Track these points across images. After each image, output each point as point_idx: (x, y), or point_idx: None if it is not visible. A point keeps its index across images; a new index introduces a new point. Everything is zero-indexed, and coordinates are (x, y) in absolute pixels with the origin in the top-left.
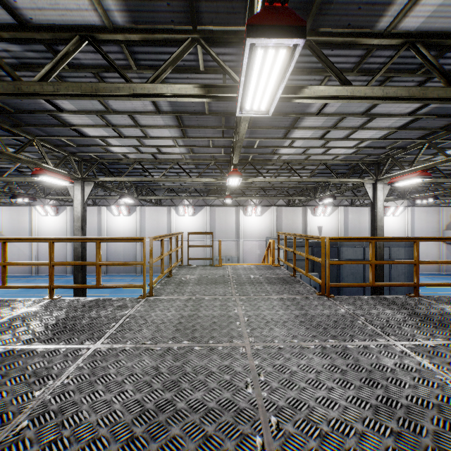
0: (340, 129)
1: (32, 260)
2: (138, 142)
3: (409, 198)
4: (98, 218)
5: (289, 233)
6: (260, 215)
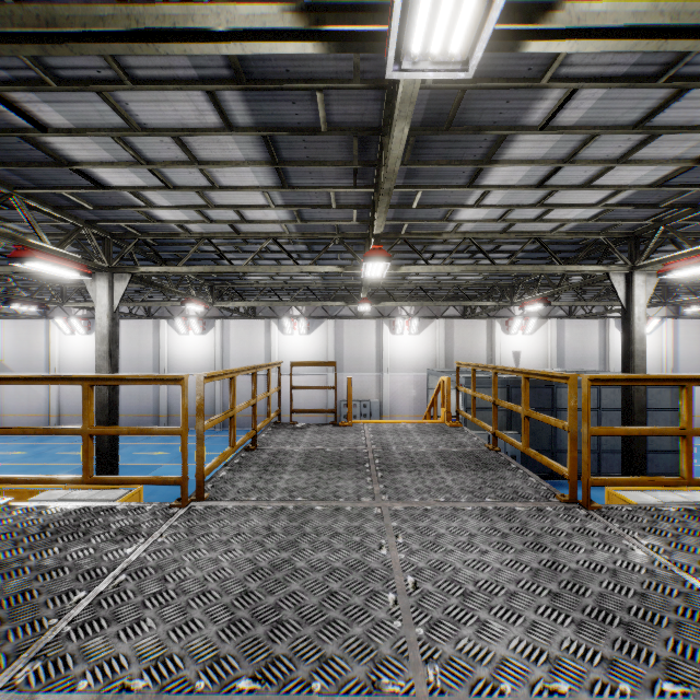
0: (580, 163)
1: (49, 405)
2: (201, 199)
3: (677, 303)
4: (154, 337)
5: (484, 365)
6: (417, 333)
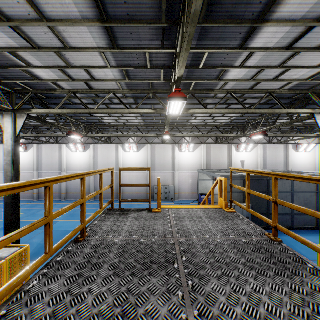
0: None
1: None
2: (61, 60)
3: None
4: (59, 153)
5: (263, 171)
6: (192, 151)
